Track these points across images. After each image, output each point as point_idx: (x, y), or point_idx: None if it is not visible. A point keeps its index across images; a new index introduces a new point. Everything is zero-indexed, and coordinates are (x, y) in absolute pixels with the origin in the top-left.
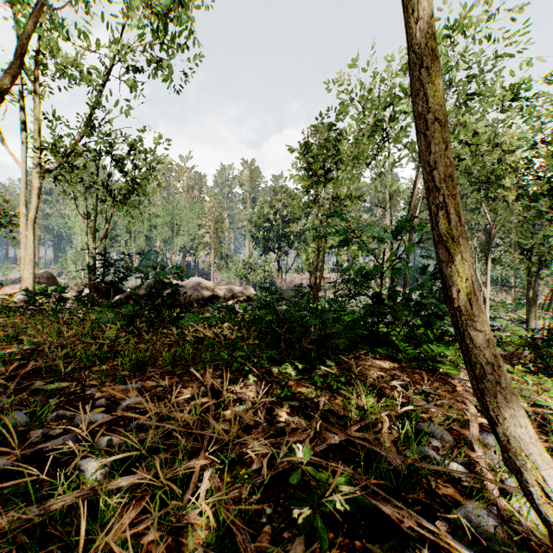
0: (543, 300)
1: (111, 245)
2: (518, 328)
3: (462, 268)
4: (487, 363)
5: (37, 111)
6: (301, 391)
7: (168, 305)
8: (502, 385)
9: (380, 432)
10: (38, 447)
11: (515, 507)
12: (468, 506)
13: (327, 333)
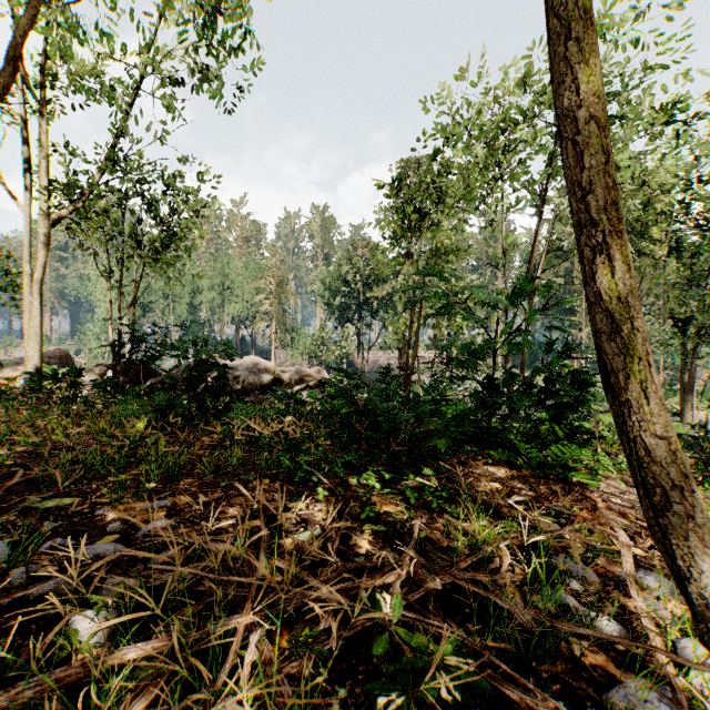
0: (700, 385)
1: (144, 315)
2: (675, 424)
3: (636, 341)
4: (674, 486)
5: (45, 141)
6: (389, 511)
7: (213, 392)
8: (697, 521)
9: (499, 571)
10: (16, 596)
11: (694, 684)
12: (629, 685)
13: (423, 431)
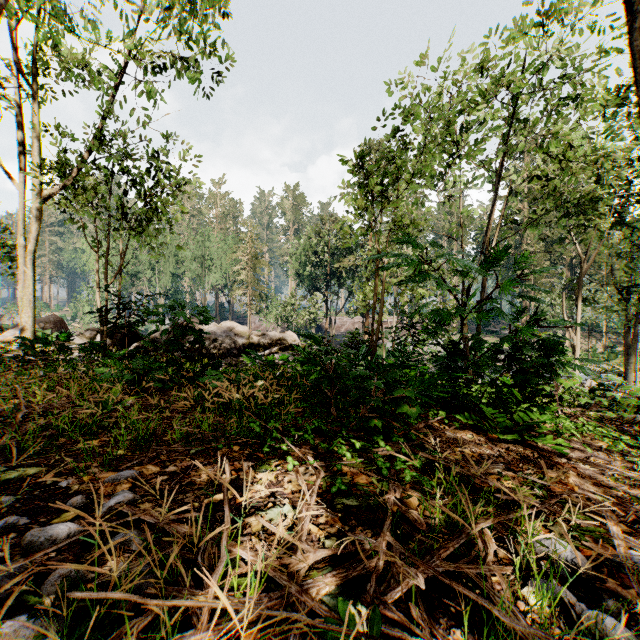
0: (639, 348)
1: (132, 284)
2: (636, 388)
3: None
4: None
5: (37, 122)
6: (361, 484)
7: (190, 356)
8: None
9: (485, 561)
10: None
11: None
12: None
13: (393, 398)
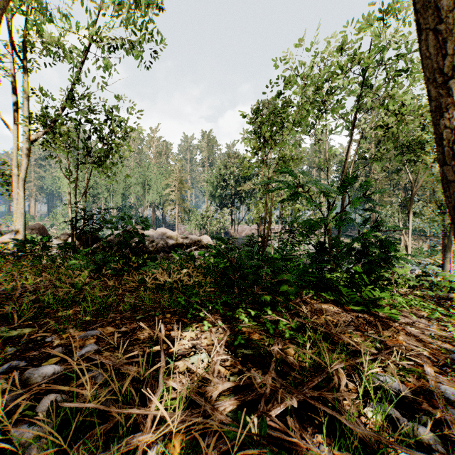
0: (453, 247)
1: (94, 202)
2: (448, 274)
3: None
4: None
5: (27, 87)
6: (255, 339)
7: (135, 252)
8: None
9: (339, 390)
10: None
11: None
12: None
13: (277, 281)
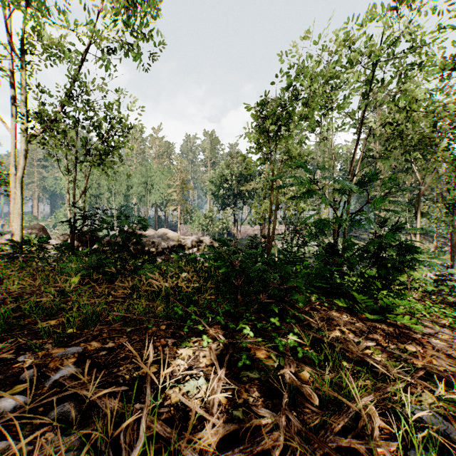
0: None
1: (96, 202)
2: None
3: None
4: None
5: (24, 84)
6: (262, 359)
7: (132, 254)
8: None
9: (373, 436)
10: None
11: None
12: None
13: (286, 288)
